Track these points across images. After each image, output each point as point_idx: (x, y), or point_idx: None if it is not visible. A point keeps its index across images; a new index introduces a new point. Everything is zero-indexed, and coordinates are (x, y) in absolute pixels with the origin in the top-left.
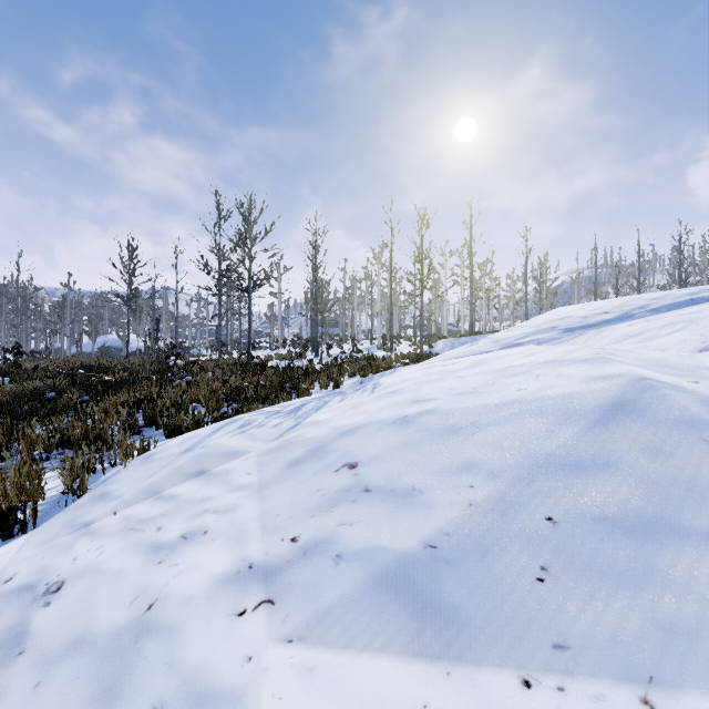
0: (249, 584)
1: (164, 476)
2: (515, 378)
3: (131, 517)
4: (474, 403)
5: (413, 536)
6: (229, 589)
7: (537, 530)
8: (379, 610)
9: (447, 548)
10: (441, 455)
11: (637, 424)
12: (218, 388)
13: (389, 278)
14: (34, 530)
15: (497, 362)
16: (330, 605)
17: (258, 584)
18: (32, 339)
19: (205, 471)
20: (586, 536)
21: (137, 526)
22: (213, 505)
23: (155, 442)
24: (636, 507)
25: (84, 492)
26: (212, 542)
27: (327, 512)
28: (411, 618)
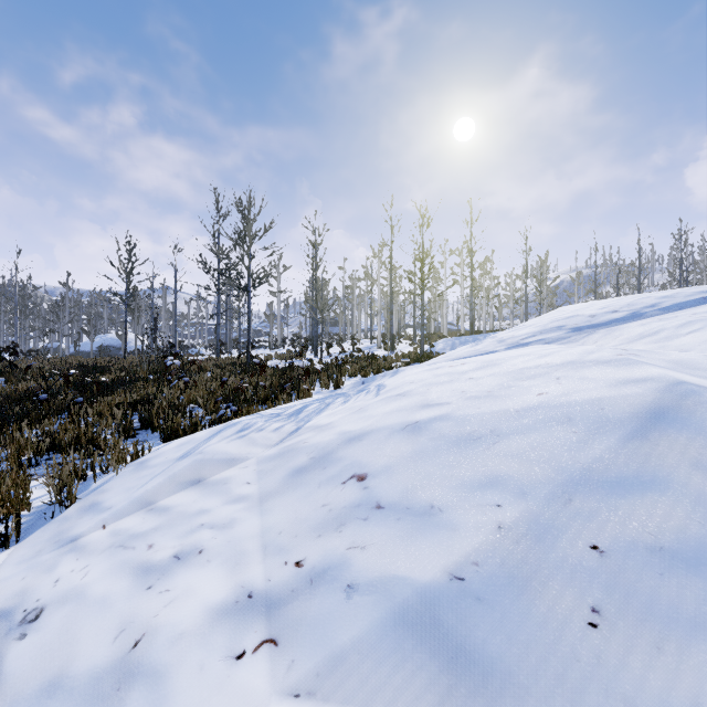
0: (249, 618)
1: (158, 486)
2: (533, 381)
3: (120, 532)
4: (492, 409)
5: (436, 565)
6: (226, 624)
7: (582, 560)
8: (401, 659)
9: (476, 581)
10: (460, 468)
11: (683, 435)
12: (217, 388)
13: (389, 277)
14: (17, 544)
15: (510, 363)
16: (343, 650)
17: (259, 618)
18: (31, 338)
19: (201, 479)
20: (642, 570)
21: (127, 543)
22: (209, 519)
23: (150, 447)
24: (697, 535)
25: (73, 502)
26: (207, 563)
27: (335, 531)
28: (440, 671)
